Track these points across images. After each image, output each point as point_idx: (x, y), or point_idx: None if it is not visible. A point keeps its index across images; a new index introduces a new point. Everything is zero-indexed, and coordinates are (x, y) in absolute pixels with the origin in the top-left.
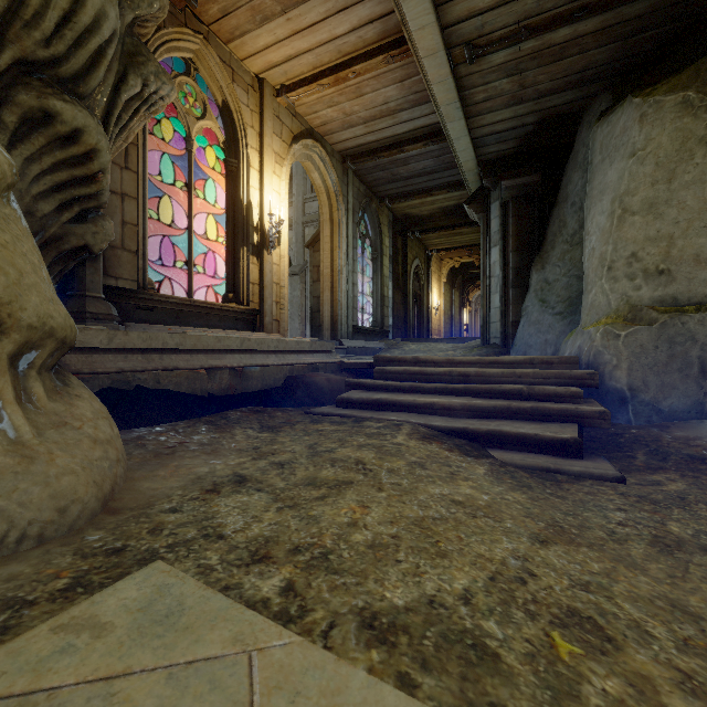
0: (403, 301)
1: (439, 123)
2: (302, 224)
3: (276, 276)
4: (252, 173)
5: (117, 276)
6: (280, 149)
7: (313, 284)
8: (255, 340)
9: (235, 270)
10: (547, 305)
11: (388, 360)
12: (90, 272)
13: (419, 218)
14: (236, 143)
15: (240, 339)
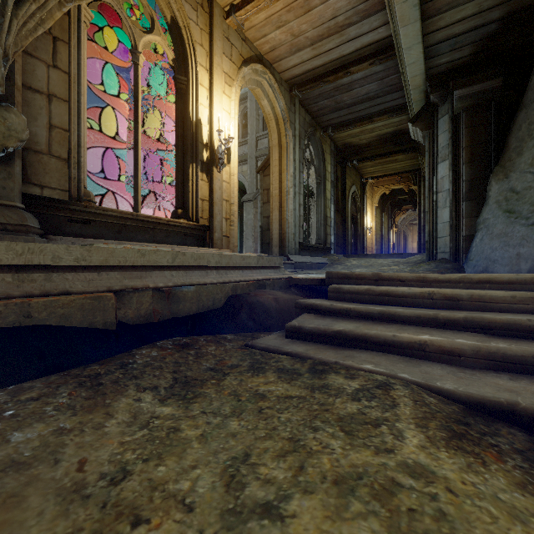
0: (342, 222)
1: (387, 37)
2: (255, 158)
3: (226, 193)
4: (201, 91)
5: (43, 185)
6: (229, 70)
7: (263, 205)
8: (192, 255)
9: (185, 186)
10: (517, 215)
11: (342, 277)
12: (0, 176)
13: (357, 147)
14: (185, 60)
15: (171, 253)
